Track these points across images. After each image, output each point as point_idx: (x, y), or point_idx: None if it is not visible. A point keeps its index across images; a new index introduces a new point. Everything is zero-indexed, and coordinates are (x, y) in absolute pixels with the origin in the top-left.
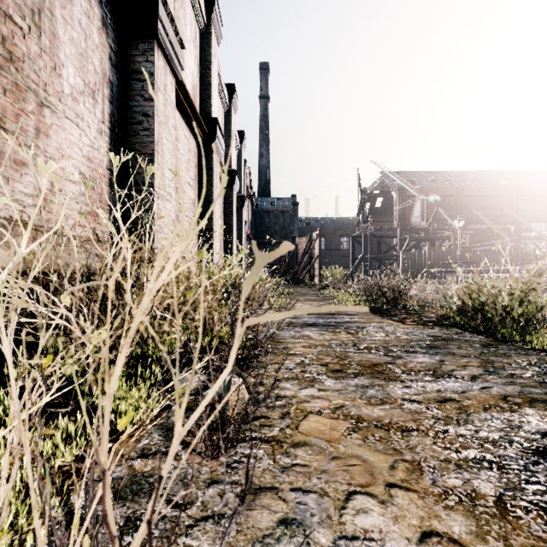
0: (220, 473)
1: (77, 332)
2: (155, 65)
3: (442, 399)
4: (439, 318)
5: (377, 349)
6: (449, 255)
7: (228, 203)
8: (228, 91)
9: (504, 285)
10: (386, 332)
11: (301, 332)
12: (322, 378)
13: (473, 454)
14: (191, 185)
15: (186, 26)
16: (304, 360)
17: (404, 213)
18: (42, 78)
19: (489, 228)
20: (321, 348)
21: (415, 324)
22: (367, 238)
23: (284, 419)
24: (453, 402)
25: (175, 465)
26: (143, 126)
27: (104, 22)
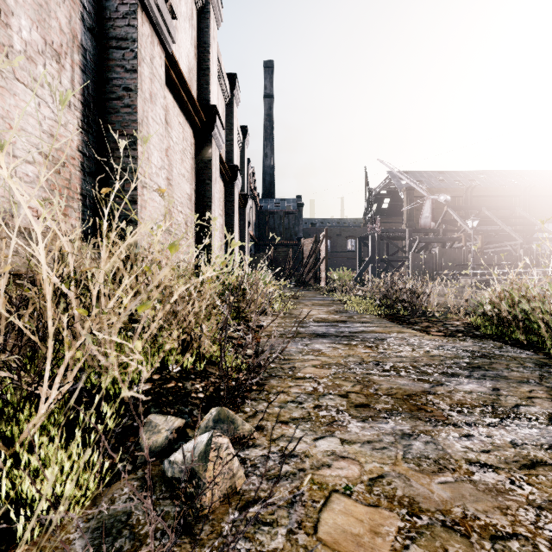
0: None
1: None
2: (138, 30)
3: (526, 462)
4: (467, 327)
5: (406, 370)
6: (460, 256)
7: (230, 201)
8: (230, 81)
9: None
10: (411, 345)
11: (310, 345)
12: (344, 418)
13: None
14: (187, 178)
15: (181, 1)
16: (317, 387)
17: (412, 214)
18: None
19: (501, 229)
20: (337, 368)
21: (442, 334)
22: (374, 239)
23: (293, 506)
24: (545, 467)
25: None
26: (124, 102)
27: None
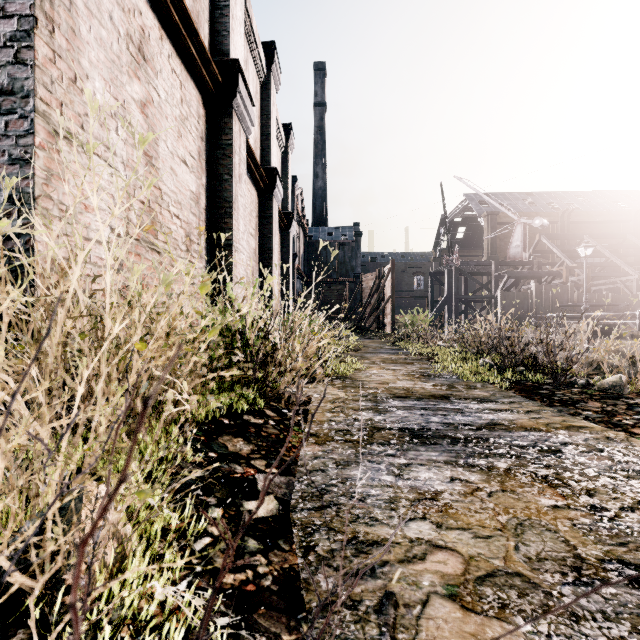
0: None
1: None
2: None
3: None
4: None
5: None
6: (564, 295)
7: (266, 218)
8: (266, 52)
9: None
10: (637, 474)
11: (407, 470)
12: None
13: None
14: (190, 165)
15: None
16: None
17: (495, 244)
18: None
19: (609, 262)
20: (530, 613)
21: None
22: (451, 274)
23: None
24: None
25: None
26: None
27: None
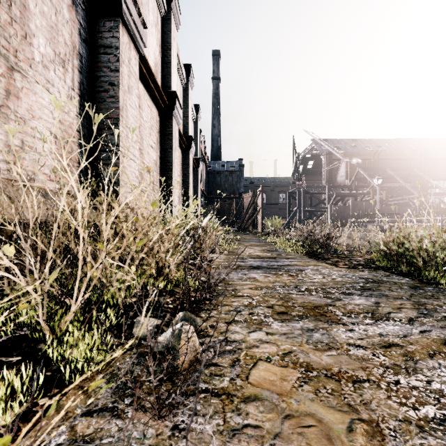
0: (167, 436)
1: (22, 283)
2: (119, 40)
3: (386, 344)
4: (367, 261)
5: (316, 290)
6: (368, 207)
7: (186, 164)
8: (186, 70)
9: (427, 233)
10: (323, 274)
11: (248, 274)
12: (269, 320)
13: (431, 411)
14: (154, 147)
15: (149, 12)
16: (252, 302)
17: (331, 173)
18: (12, 44)
19: (401, 186)
20: (266, 290)
21: (347, 267)
22: (300, 193)
23: (234, 367)
24: (397, 347)
25: (120, 426)
26: (109, 93)
27: (74, 1)
